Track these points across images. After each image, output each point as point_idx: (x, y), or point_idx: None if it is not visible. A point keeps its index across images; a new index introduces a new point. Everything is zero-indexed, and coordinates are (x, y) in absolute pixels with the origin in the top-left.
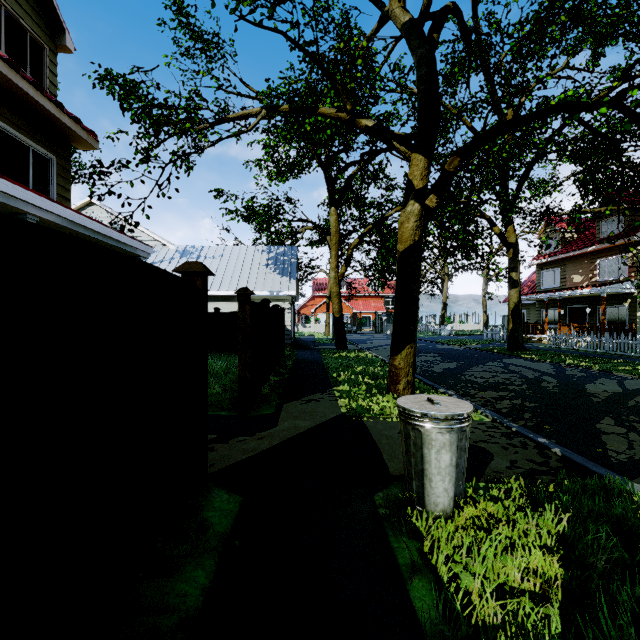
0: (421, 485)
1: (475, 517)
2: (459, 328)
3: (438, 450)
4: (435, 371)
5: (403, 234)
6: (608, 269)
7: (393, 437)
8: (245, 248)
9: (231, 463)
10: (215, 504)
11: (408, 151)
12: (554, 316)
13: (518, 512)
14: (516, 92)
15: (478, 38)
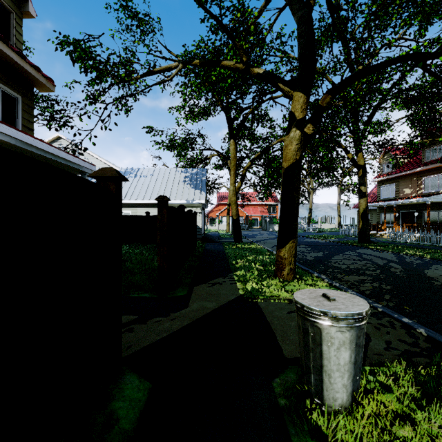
0: (320, 379)
1: (374, 414)
2: (321, 227)
3: (337, 347)
4: (308, 259)
5: (287, 154)
6: (431, 184)
7: (283, 318)
8: (169, 169)
9: (146, 345)
10: (125, 392)
11: (291, 90)
12: (390, 218)
13: (410, 402)
14: (365, 55)
15: (339, 14)
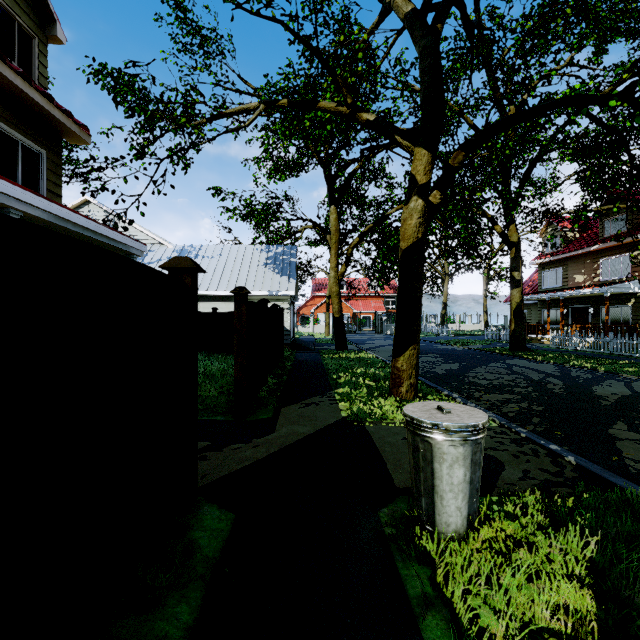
0: (431, 503)
1: (491, 539)
2: (459, 328)
3: (450, 465)
4: (437, 372)
5: (406, 231)
6: (611, 269)
7: (397, 444)
8: (244, 247)
9: (224, 474)
10: (205, 522)
11: (411, 145)
12: (556, 316)
13: (537, 531)
14: (519, 89)
15: (481, 33)
